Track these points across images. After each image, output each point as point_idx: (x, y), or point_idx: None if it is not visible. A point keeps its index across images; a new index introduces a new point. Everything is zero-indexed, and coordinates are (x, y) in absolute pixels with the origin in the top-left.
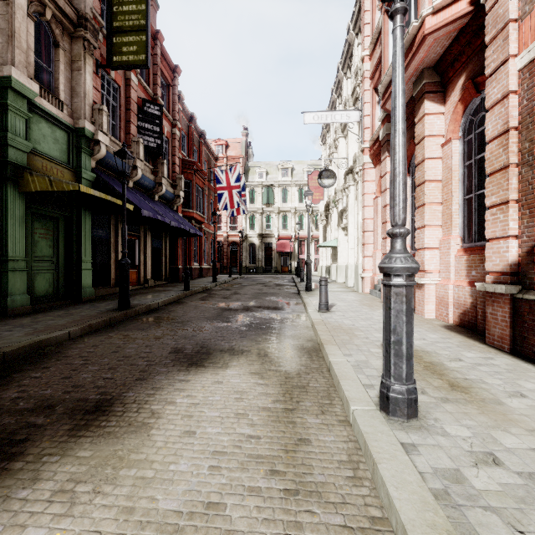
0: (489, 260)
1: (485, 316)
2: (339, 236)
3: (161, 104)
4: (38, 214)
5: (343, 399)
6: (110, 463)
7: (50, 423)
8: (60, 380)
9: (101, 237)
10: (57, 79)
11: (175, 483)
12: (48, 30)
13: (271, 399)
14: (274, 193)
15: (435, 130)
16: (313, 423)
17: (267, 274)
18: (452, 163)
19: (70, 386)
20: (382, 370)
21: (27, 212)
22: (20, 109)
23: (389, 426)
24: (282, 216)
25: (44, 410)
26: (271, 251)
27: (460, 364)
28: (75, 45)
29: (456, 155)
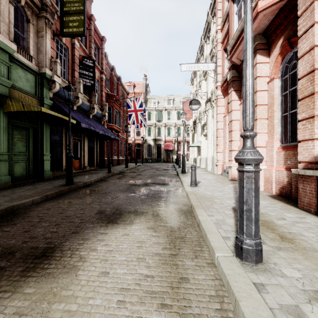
0: (300, 154)
1: (297, 190)
2: (202, 140)
3: (94, 59)
4: (16, 126)
5: (210, 247)
6: (47, 298)
7: (9, 266)
8: (22, 233)
9: (56, 140)
10: (28, 42)
11: (92, 316)
12: (22, 12)
13: (161, 247)
14: (162, 114)
15: (263, 73)
16: (189, 265)
17: (158, 163)
18: (274, 93)
19: (28, 237)
20: (234, 226)
21: (9, 124)
22: (4, 60)
23: (243, 269)
24: (167, 128)
25: (7, 256)
26: (160, 149)
27: (284, 221)
28: (40, 22)
29: (276, 88)
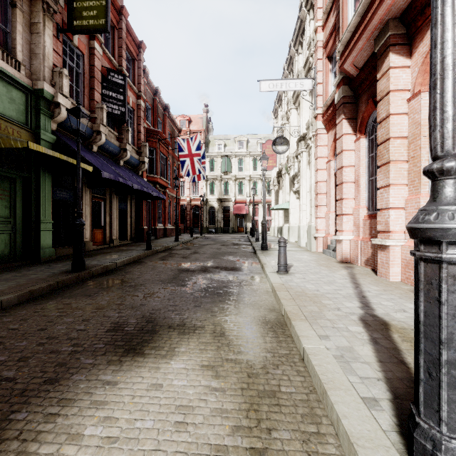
0: None
1: None
2: (291, 199)
3: (125, 74)
4: None
5: (339, 431)
6: None
7: None
8: None
9: (65, 199)
10: (14, 39)
11: None
12: None
13: (228, 426)
14: (231, 162)
15: (400, 84)
16: None
17: (225, 234)
18: (421, 117)
19: None
20: (377, 366)
21: None
22: None
23: None
24: (239, 182)
25: None
26: (228, 213)
27: None
28: (34, 7)
29: (425, 108)
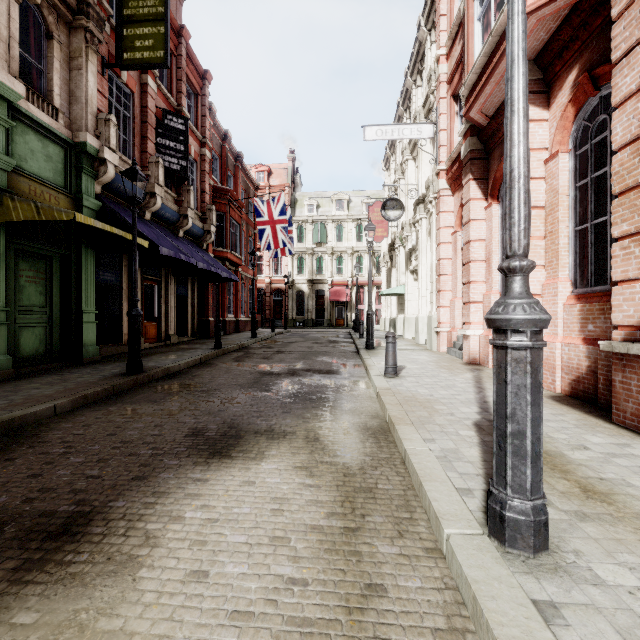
0: (618, 310)
1: (609, 385)
2: (407, 281)
3: (186, 117)
4: (24, 251)
5: (430, 513)
6: (62, 638)
7: None
8: (24, 480)
9: (110, 282)
10: (50, 80)
11: None
12: (38, 17)
13: (324, 512)
14: (327, 230)
15: (536, 142)
16: (387, 554)
17: (319, 328)
18: (560, 184)
19: (36, 490)
20: (480, 465)
21: (9, 249)
22: None
23: (508, 568)
24: (337, 257)
25: None
26: (323, 300)
27: (586, 454)
28: (74, 37)
29: (564, 173)
